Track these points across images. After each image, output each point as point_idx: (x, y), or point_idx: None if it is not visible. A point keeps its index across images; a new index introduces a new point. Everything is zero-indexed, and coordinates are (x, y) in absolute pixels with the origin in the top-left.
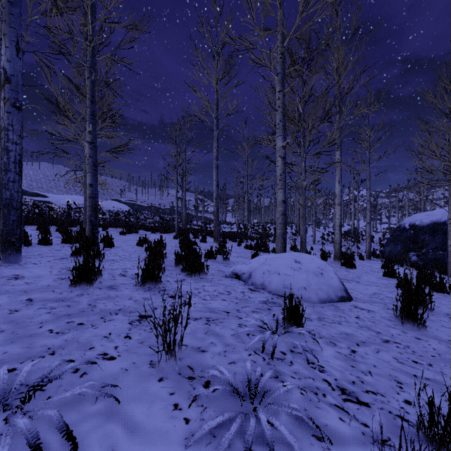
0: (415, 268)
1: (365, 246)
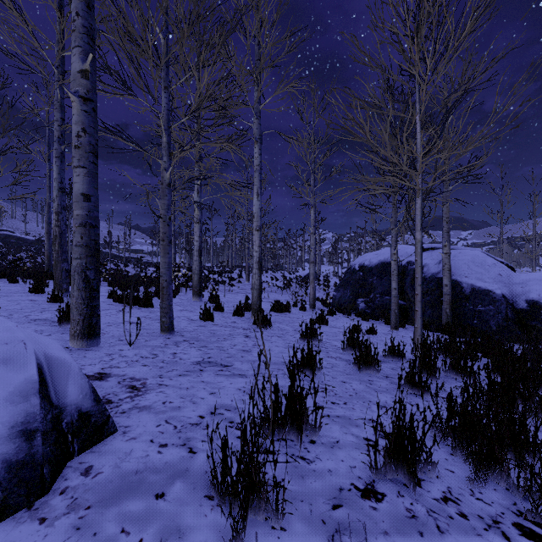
0: (361, 317)
1: (320, 293)
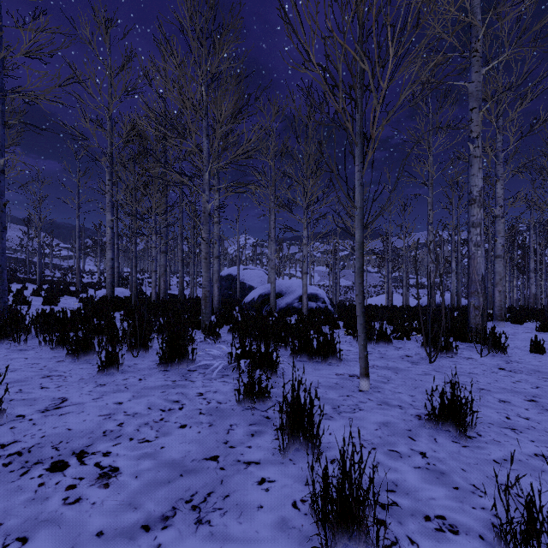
0: None
1: None
